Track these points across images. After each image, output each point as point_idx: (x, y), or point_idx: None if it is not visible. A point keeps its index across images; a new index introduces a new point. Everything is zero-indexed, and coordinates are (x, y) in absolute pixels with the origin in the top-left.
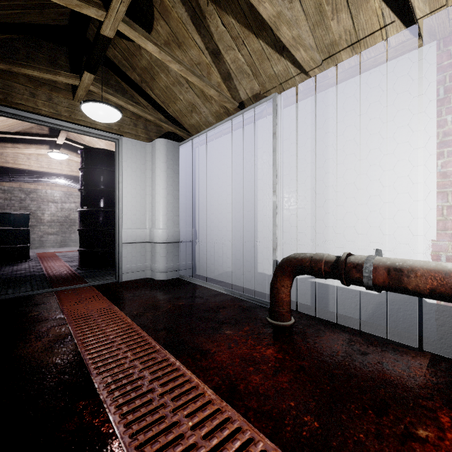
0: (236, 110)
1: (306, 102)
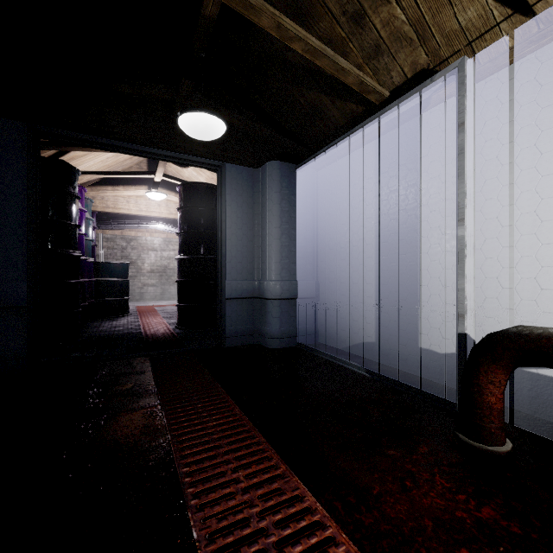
0: (384, 103)
1: (519, 66)
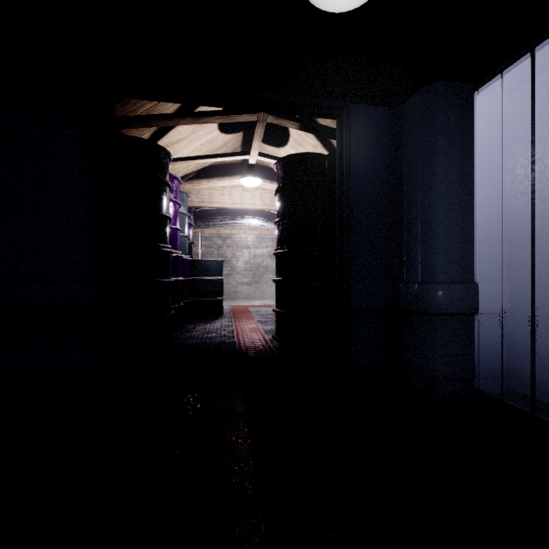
0: None
1: None
